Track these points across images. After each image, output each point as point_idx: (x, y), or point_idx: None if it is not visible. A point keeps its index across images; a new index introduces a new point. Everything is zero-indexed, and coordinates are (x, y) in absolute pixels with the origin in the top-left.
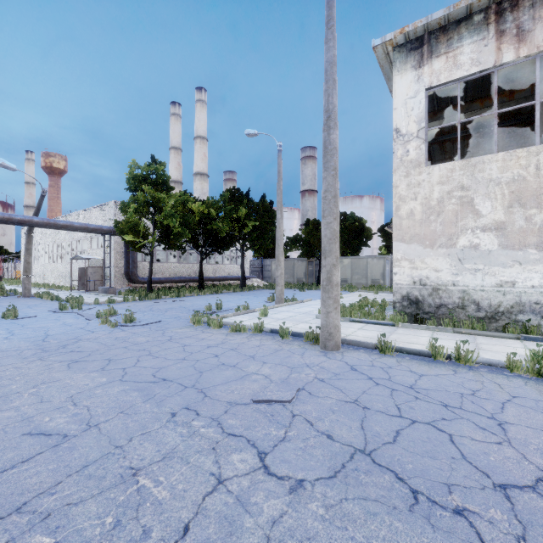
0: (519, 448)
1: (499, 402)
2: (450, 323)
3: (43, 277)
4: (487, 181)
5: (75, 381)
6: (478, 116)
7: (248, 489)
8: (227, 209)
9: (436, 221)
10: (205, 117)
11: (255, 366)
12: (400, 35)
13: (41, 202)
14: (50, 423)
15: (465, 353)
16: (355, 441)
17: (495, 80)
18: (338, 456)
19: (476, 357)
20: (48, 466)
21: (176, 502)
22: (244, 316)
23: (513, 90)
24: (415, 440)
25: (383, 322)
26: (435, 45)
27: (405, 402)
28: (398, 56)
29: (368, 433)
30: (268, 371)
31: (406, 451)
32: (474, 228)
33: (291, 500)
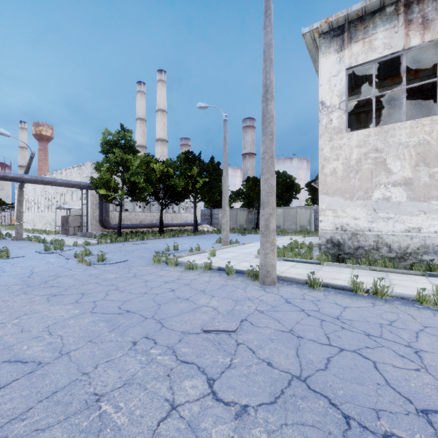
0: (435, 374)
1: (413, 332)
2: (367, 262)
3: (33, 224)
4: (397, 145)
5: (53, 313)
6: (389, 91)
7: (198, 415)
8: (183, 168)
9: (355, 178)
10: (165, 94)
11: (205, 299)
12: (325, 24)
13: (31, 162)
14: (27, 351)
15: (381, 288)
16: (291, 368)
17: (403, 61)
18: (278, 383)
19: (391, 292)
20: (22, 392)
21: (134, 428)
22: (196, 255)
23: (418, 70)
24: (344, 367)
25: (311, 261)
26: (354, 32)
27: (333, 332)
28: (323, 41)
29: (303, 360)
30: (216, 303)
31: (337, 378)
32: (386, 183)
33: (236, 425)
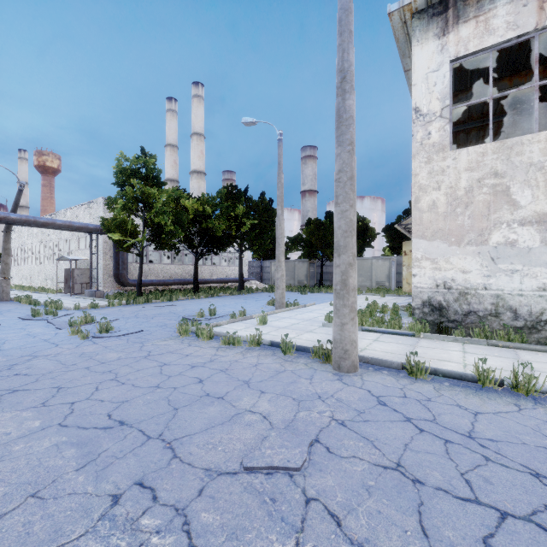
0: None
1: None
2: (481, 333)
3: (30, 280)
4: (526, 166)
5: None
6: (514, 90)
7: None
8: (224, 206)
9: (464, 214)
10: (202, 113)
11: (250, 397)
12: None
13: (19, 197)
14: None
15: (525, 379)
16: None
17: (535, 46)
18: None
19: (541, 385)
20: None
21: None
22: (240, 323)
23: None
24: None
25: (402, 332)
26: (463, 8)
27: (474, 468)
28: (417, 23)
29: (437, 546)
30: (267, 406)
31: None
32: (511, 222)
33: None
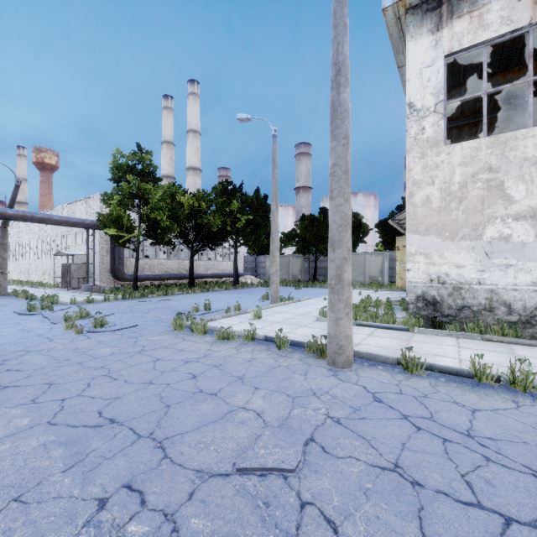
0: None
1: None
2: (476, 328)
3: (28, 274)
4: (521, 161)
5: None
6: (508, 85)
7: None
8: (219, 201)
9: (458, 209)
10: (198, 110)
11: (244, 394)
12: None
13: (16, 193)
14: None
15: (523, 375)
16: None
17: (529, 41)
18: None
19: None
20: None
21: None
22: (235, 318)
23: None
24: None
25: (396, 327)
26: (457, 3)
27: (474, 469)
28: (411, 19)
29: None
30: (261, 403)
31: None
32: (505, 216)
33: None
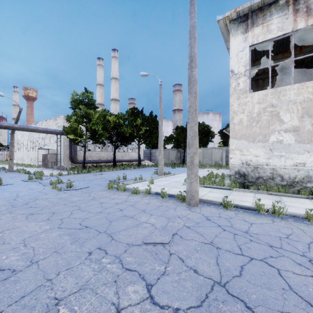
0: None
1: (306, 243)
2: (265, 188)
3: (22, 160)
4: (288, 102)
5: (29, 228)
6: (282, 62)
7: None
8: (130, 119)
9: (256, 126)
10: (117, 66)
11: (145, 217)
12: (234, 13)
13: (19, 115)
14: (5, 261)
15: (278, 208)
16: (213, 275)
17: (292, 39)
18: (203, 288)
19: (285, 211)
20: None
21: None
22: (139, 183)
23: (302, 47)
24: (254, 274)
25: (224, 188)
26: (255, 19)
27: (244, 243)
28: (232, 26)
29: (222, 268)
30: (153, 220)
31: (250, 283)
32: (280, 130)
33: None
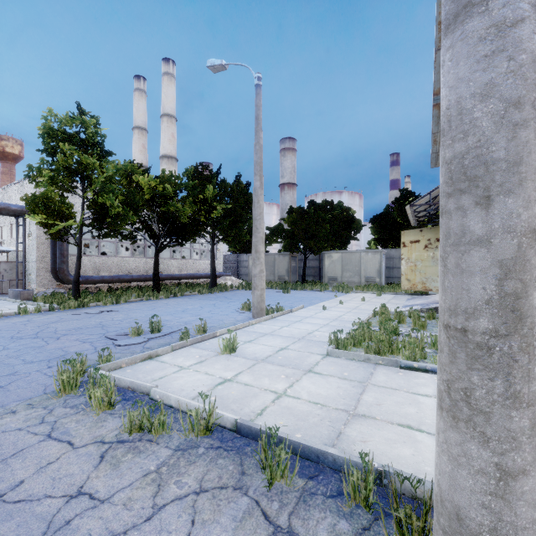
0: None
1: None
2: None
3: None
4: None
5: None
6: None
7: None
8: (189, 185)
9: None
10: (174, 93)
11: None
12: None
13: None
14: None
15: None
16: None
17: None
18: None
19: None
20: None
21: None
22: (193, 349)
23: None
24: None
25: None
26: None
27: None
28: None
29: None
30: None
31: None
32: None
33: None
